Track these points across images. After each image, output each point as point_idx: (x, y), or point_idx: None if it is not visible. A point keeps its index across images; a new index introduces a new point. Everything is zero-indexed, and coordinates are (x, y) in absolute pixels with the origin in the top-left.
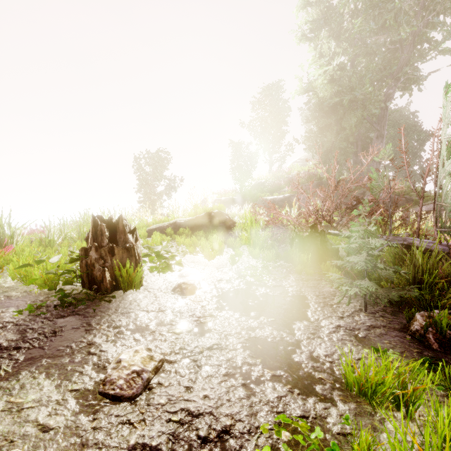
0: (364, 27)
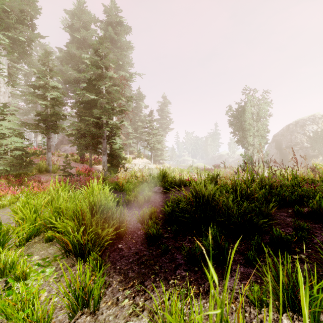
0: None
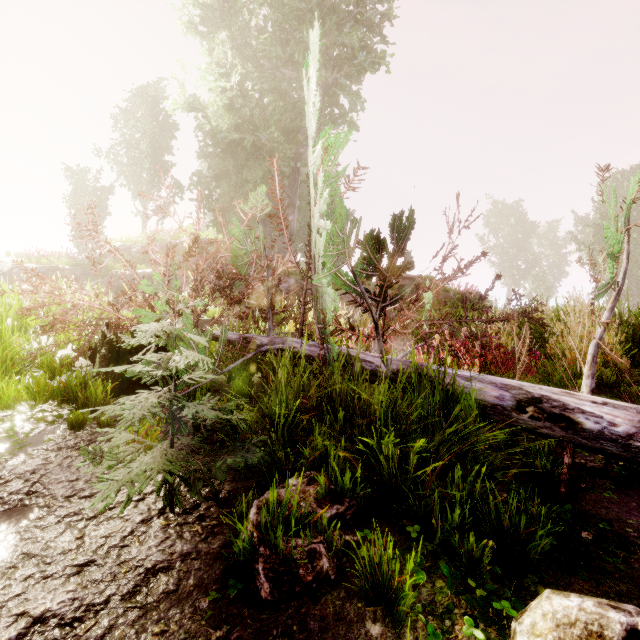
0: (270, 48)
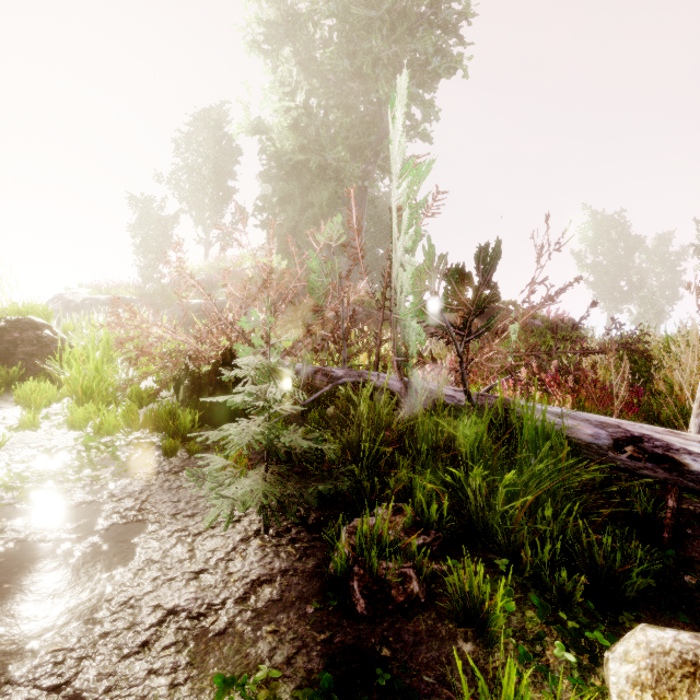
0: (337, 61)
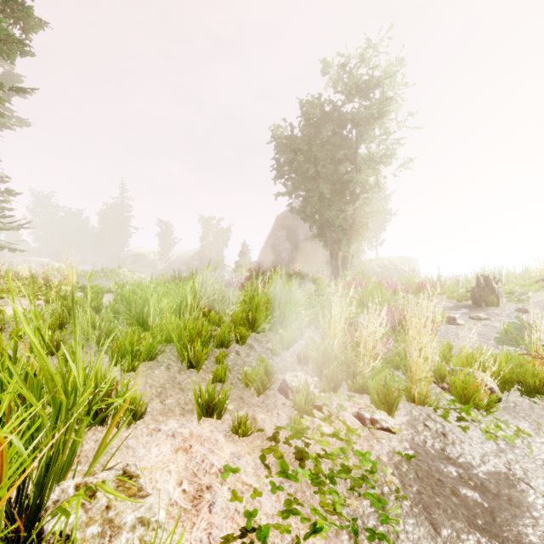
0: None
